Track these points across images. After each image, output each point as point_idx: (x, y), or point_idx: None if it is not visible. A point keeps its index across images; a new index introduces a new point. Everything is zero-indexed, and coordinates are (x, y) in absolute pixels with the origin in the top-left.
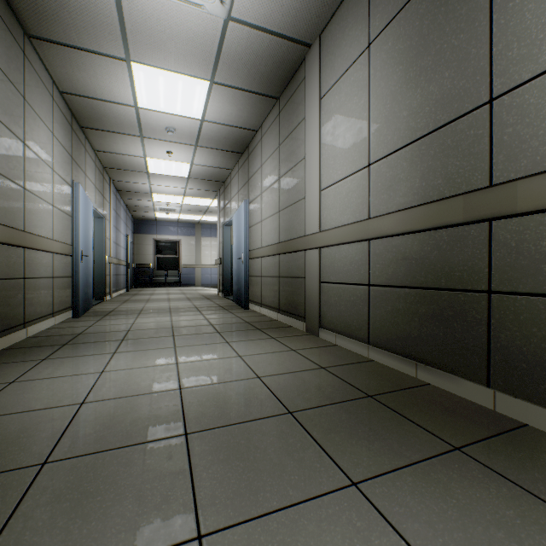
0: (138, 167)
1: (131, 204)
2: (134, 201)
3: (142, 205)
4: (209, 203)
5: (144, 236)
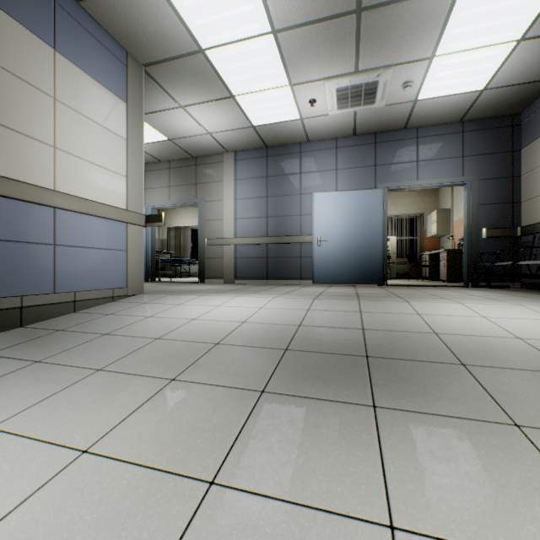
0: (165, 145)
1: (344, 132)
2: (322, 132)
3: (342, 123)
4: (245, 45)
5: (536, 146)
